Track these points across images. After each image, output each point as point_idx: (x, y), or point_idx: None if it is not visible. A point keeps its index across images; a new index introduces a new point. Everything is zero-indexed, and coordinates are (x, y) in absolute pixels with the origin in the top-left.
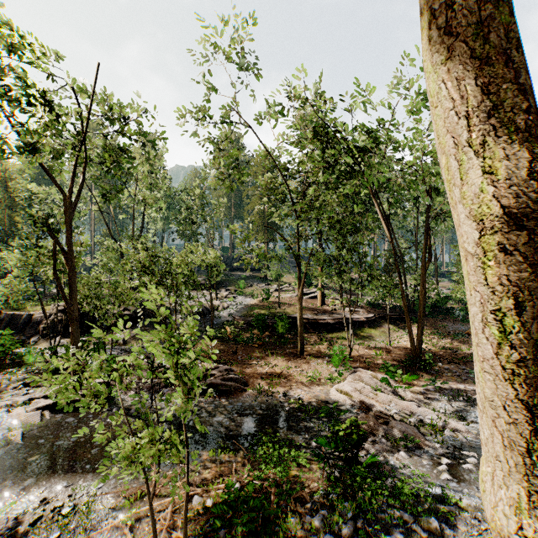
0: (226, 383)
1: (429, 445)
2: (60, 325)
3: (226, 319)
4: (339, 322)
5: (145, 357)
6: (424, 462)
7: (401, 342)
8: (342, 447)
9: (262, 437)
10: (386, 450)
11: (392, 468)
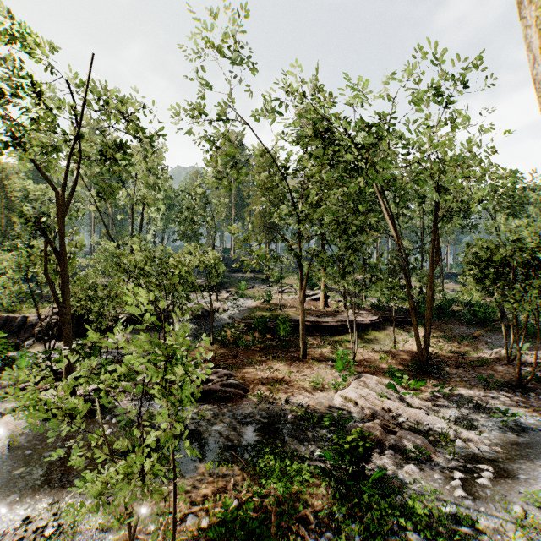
0: (225, 389)
1: (440, 457)
2: (55, 328)
3: (227, 321)
4: (342, 324)
5: None
6: (435, 476)
7: (406, 345)
8: (348, 460)
9: (263, 448)
10: (394, 463)
11: (402, 483)
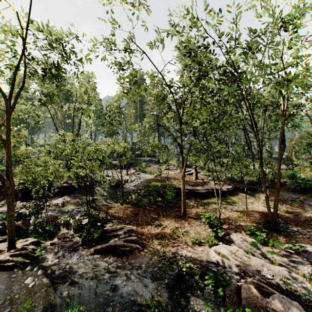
0: (127, 244)
1: None
2: (20, 193)
3: (132, 188)
4: (208, 191)
5: (73, 218)
6: None
7: (254, 207)
8: None
9: (155, 308)
10: None
11: None
